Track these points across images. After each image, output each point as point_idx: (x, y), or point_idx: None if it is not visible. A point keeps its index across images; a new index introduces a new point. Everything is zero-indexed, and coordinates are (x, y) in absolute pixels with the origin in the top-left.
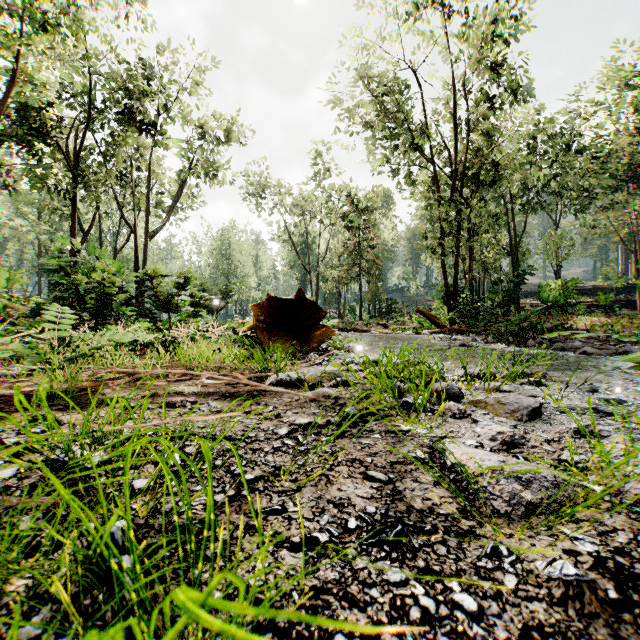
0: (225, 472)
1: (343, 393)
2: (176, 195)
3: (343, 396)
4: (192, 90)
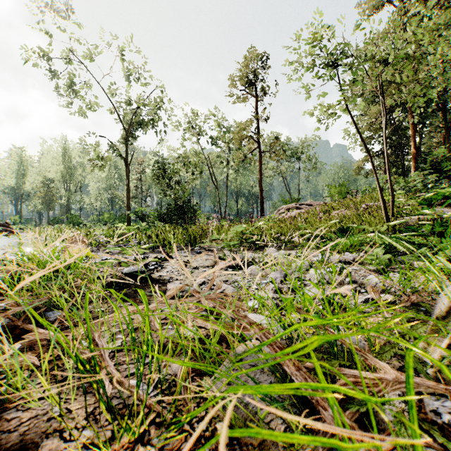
0: None
1: None
2: None
3: None
4: None
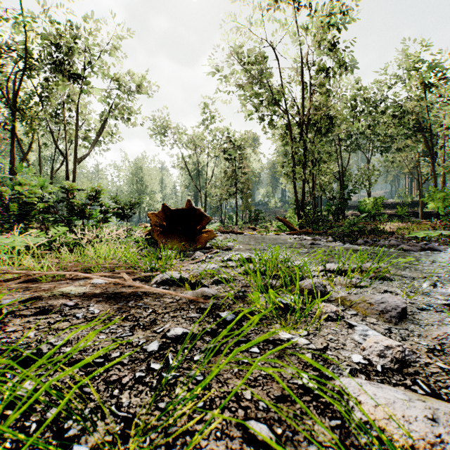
0: (53, 434)
1: (221, 291)
2: (99, 131)
3: (221, 295)
4: (111, 52)
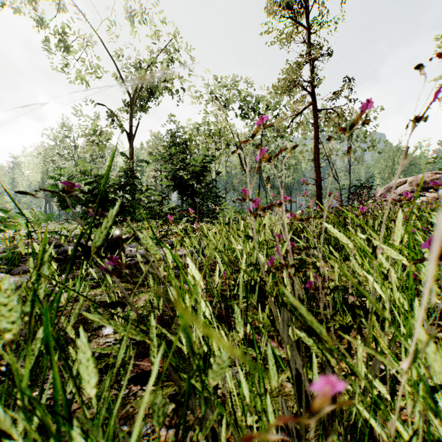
0: None
1: None
2: None
3: None
4: None
